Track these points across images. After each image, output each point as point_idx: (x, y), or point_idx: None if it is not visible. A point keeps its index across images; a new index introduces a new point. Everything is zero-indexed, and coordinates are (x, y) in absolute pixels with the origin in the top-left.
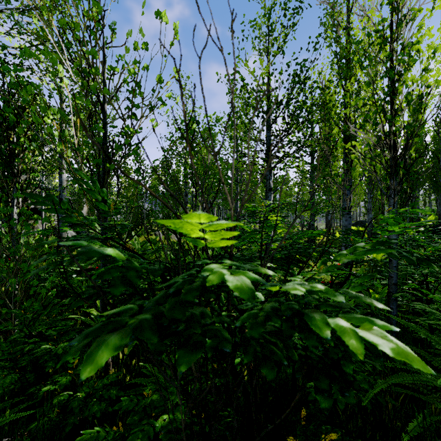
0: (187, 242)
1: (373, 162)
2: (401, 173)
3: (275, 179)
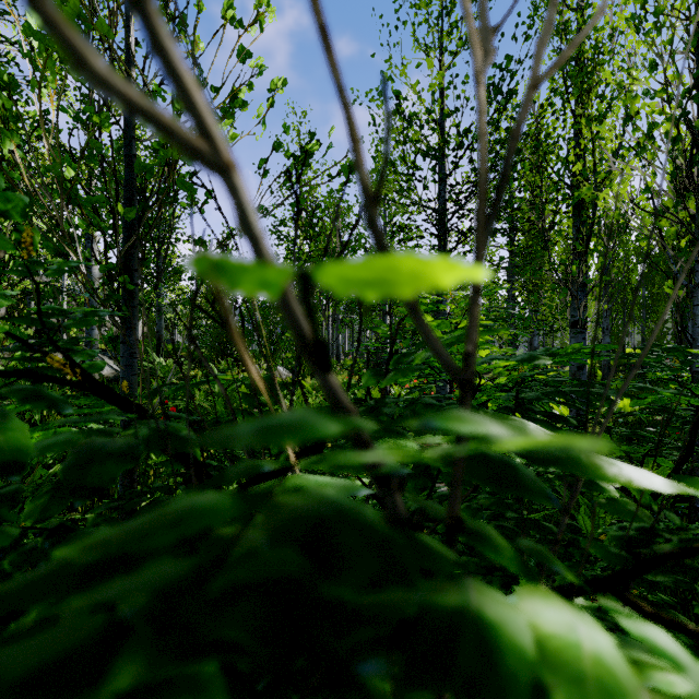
0: (302, 382)
1: (657, 222)
2: None
3: None
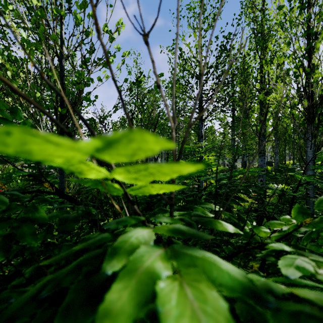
0: None
1: (291, 110)
2: (316, 119)
3: (205, 129)
